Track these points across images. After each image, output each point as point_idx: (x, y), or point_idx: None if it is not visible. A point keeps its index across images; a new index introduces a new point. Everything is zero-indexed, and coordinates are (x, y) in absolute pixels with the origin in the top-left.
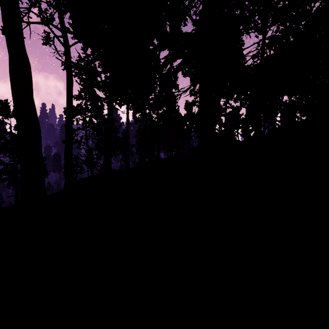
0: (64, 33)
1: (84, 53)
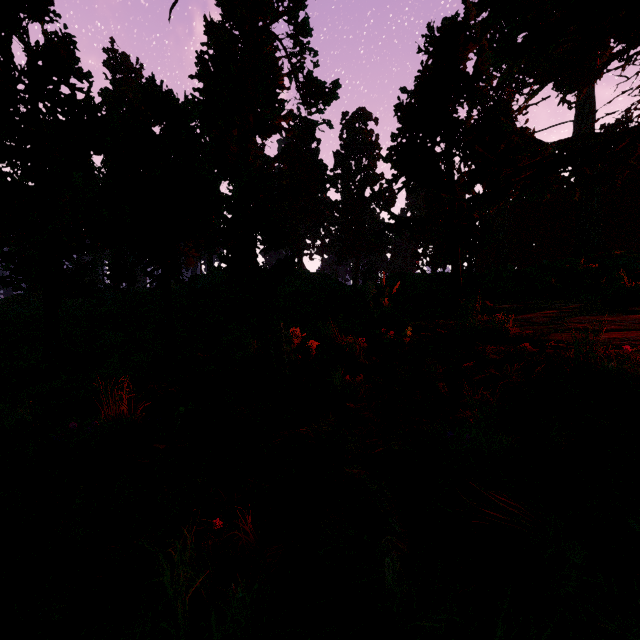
0: None
1: None
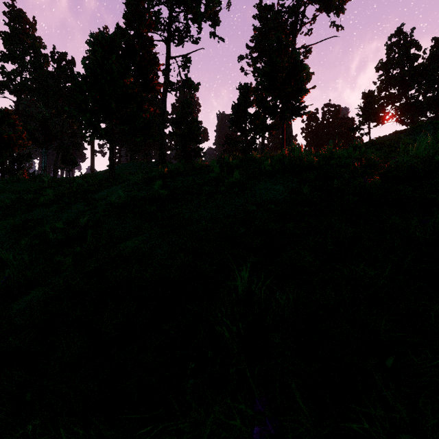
0: None
1: None
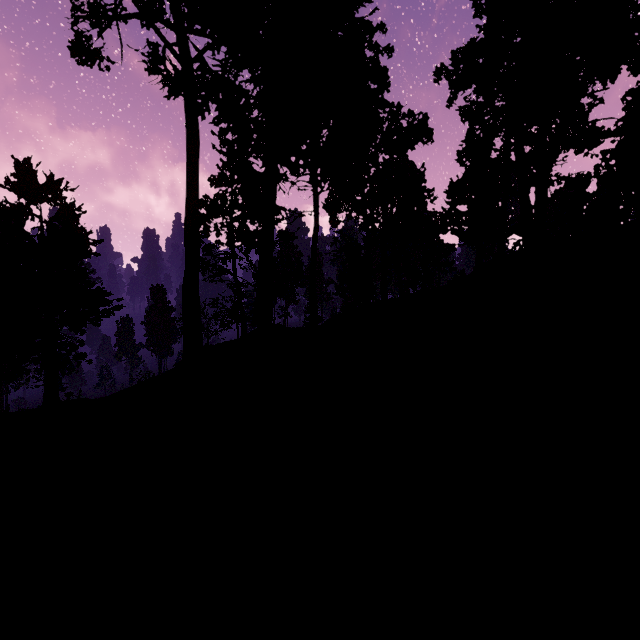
0: (179, 33)
1: (217, 65)
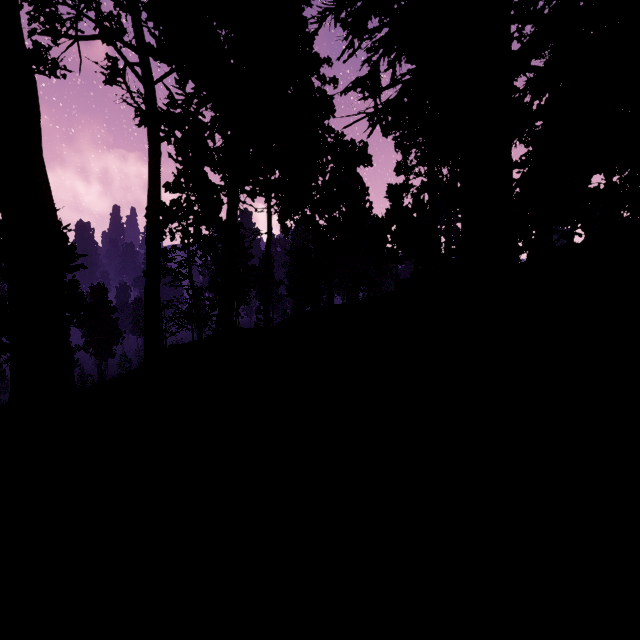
0: (142, 56)
1: (180, 94)
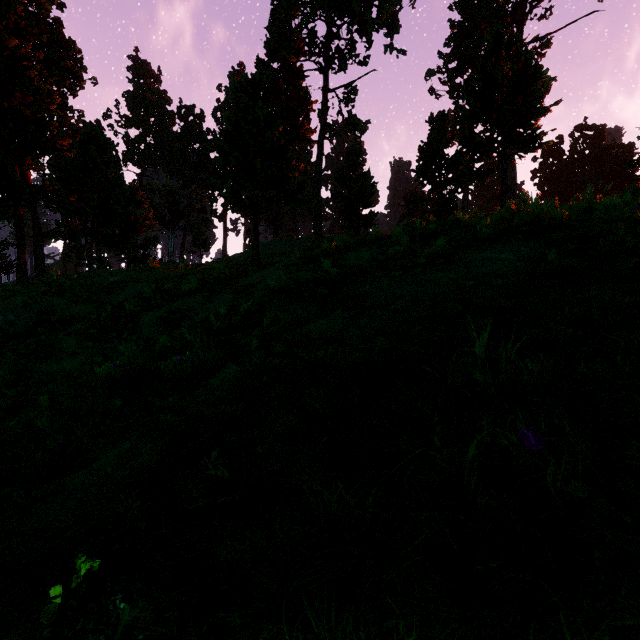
0: None
1: None
